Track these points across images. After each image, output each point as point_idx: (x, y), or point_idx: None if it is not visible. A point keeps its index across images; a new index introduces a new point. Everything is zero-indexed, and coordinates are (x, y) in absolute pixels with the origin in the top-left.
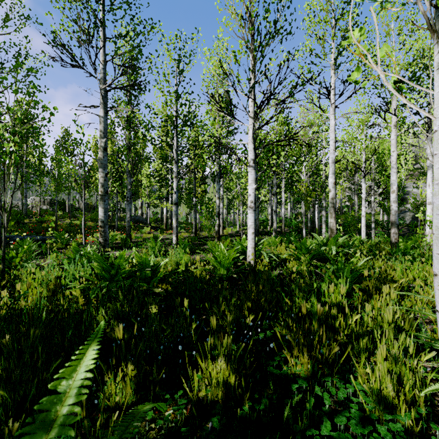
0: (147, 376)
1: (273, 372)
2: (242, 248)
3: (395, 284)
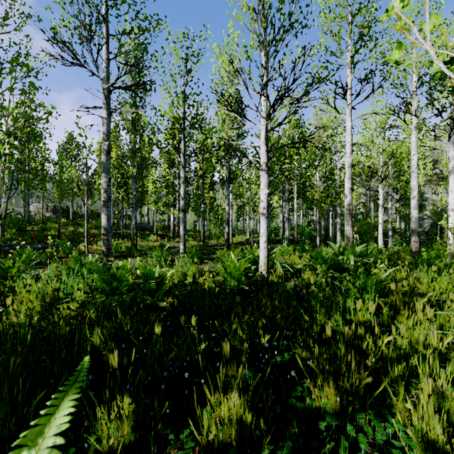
0: (148, 412)
1: (295, 406)
2: (253, 258)
3: (425, 298)
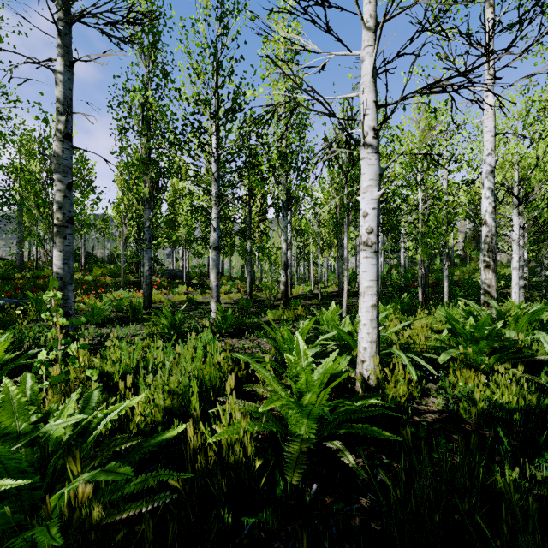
0: None
1: None
2: (340, 336)
3: None
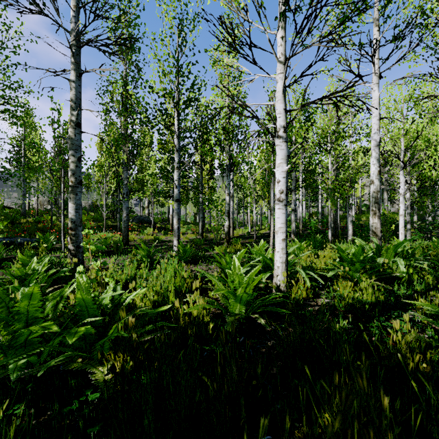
0: None
1: None
2: (264, 260)
3: None
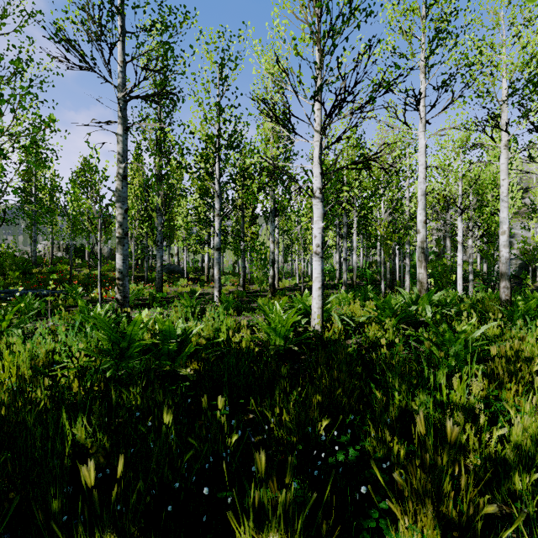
0: None
1: None
2: (304, 308)
3: (536, 366)
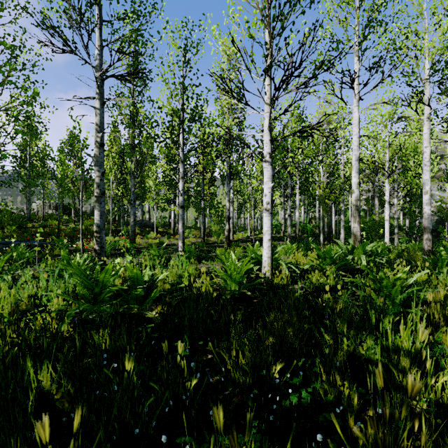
0: None
1: None
2: (256, 257)
3: None
